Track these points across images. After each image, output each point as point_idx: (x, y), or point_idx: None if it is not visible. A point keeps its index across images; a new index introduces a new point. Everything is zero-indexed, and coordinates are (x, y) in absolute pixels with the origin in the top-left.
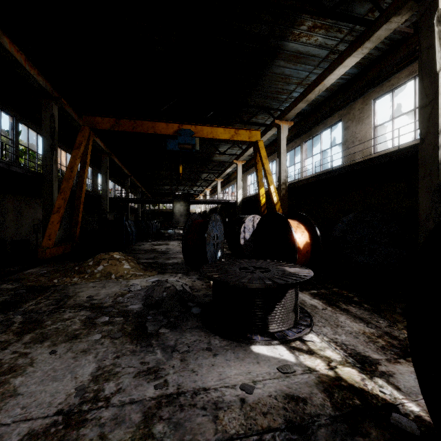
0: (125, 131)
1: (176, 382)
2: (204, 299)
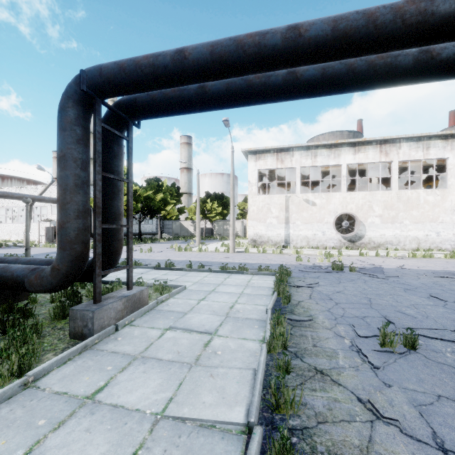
0: None
1: None
2: None
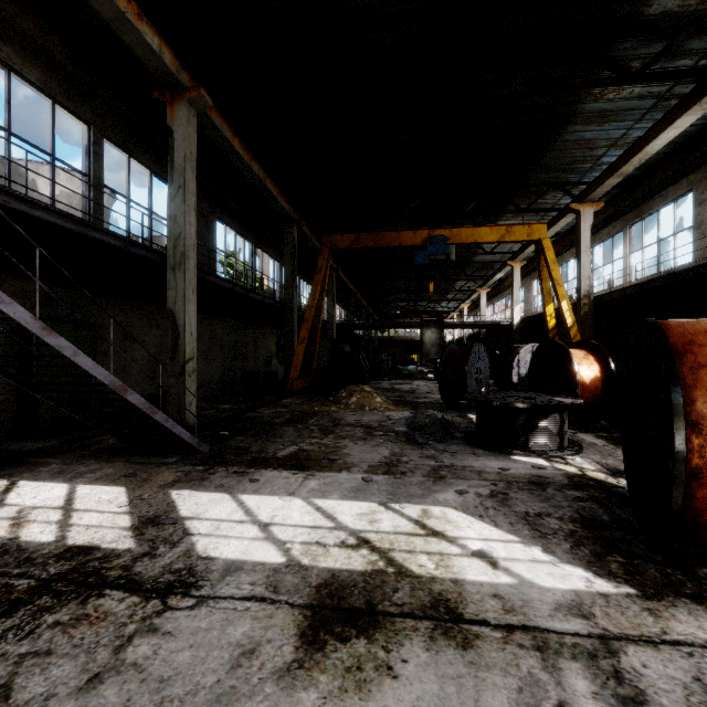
0: (365, 247)
1: (450, 462)
2: (466, 430)
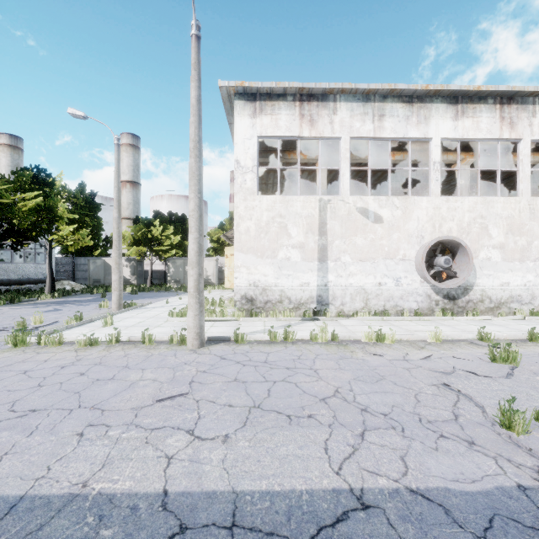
0: None
1: None
2: None
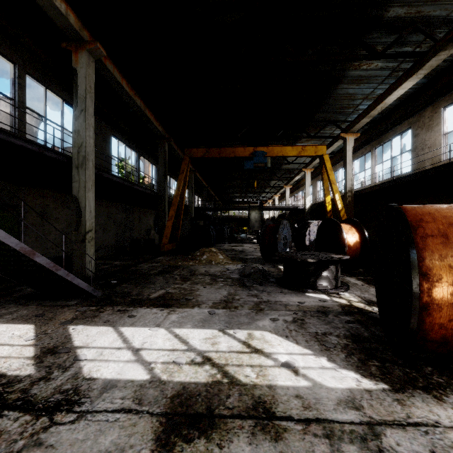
0: (213, 157)
1: (266, 299)
2: (277, 276)
